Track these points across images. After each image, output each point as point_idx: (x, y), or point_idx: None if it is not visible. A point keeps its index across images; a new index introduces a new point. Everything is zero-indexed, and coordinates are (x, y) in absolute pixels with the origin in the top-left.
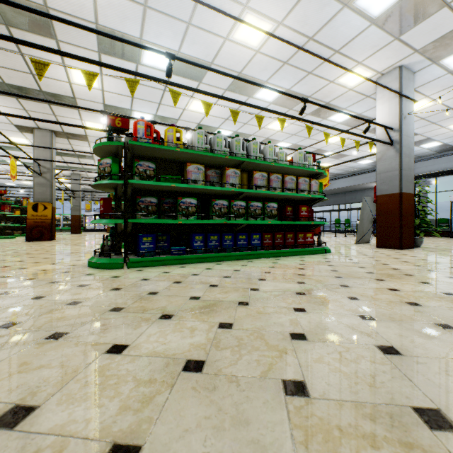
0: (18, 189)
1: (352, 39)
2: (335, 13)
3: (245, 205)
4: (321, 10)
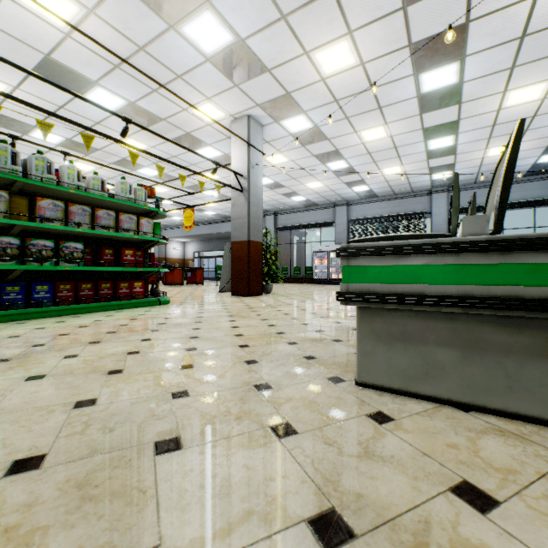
0: None
1: (192, 69)
2: (163, 31)
3: (21, 243)
4: (144, 20)
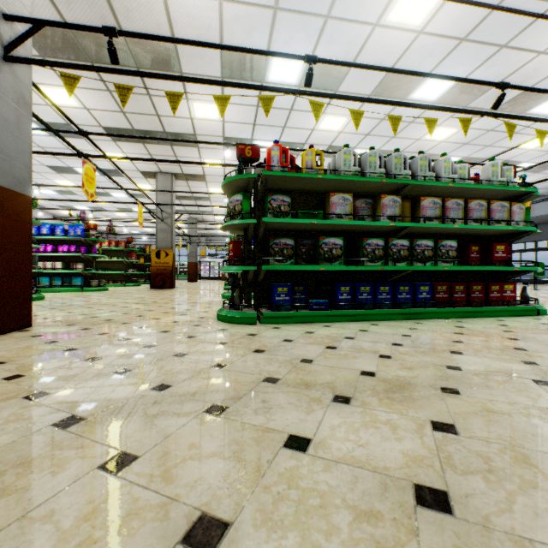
0: (141, 236)
1: None
2: None
3: (409, 245)
4: None
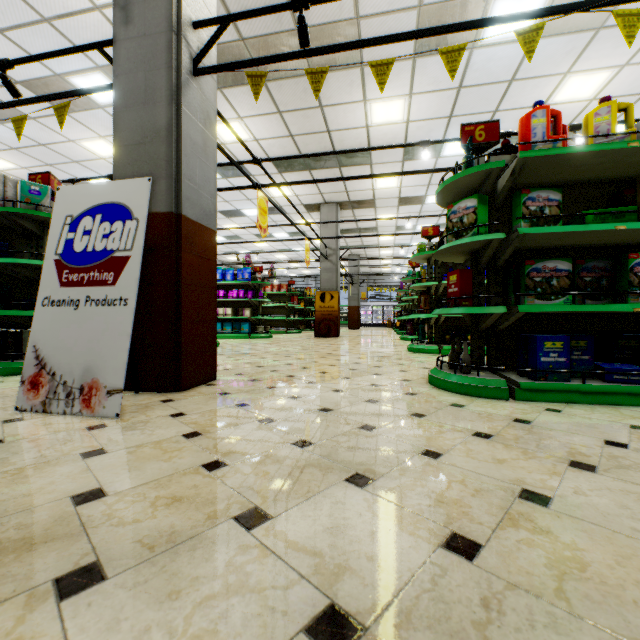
0: (298, 279)
1: None
2: None
3: None
4: None
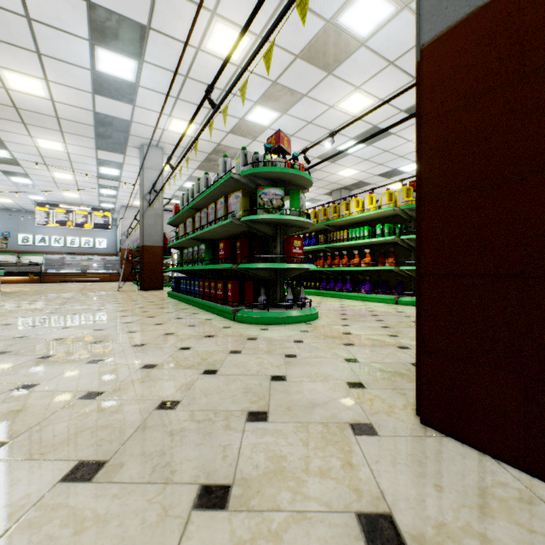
0: None
1: None
2: None
3: (193, 251)
4: None
